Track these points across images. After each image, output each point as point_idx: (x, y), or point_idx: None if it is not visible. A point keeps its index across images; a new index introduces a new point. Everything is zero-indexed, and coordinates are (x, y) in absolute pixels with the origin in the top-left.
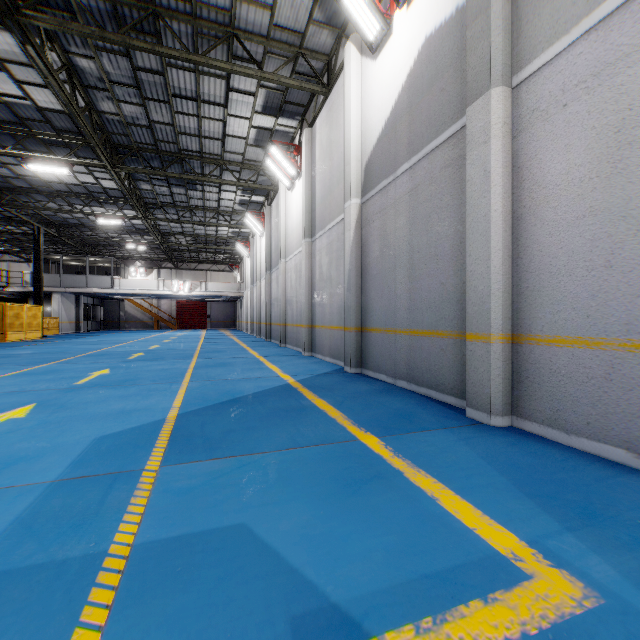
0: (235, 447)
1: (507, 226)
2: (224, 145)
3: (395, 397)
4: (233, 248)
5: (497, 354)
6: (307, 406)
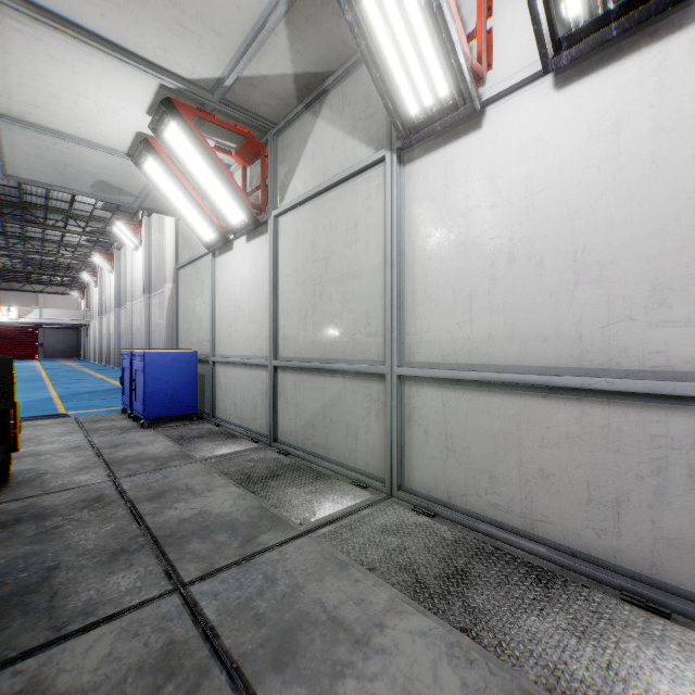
0: (91, 399)
1: None
2: (72, 206)
3: None
4: (77, 275)
5: None
6: None
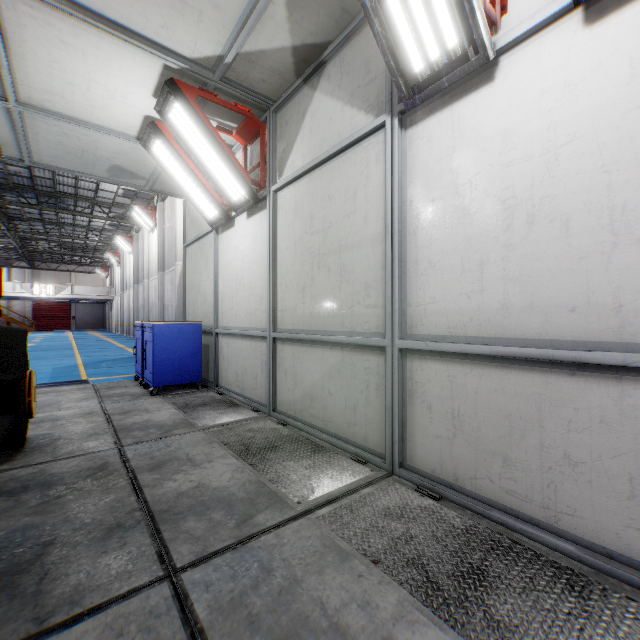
0: (110, 366)
1: None
2: (97, 194)
3: None
4: (103, 256)
5: None
6: None
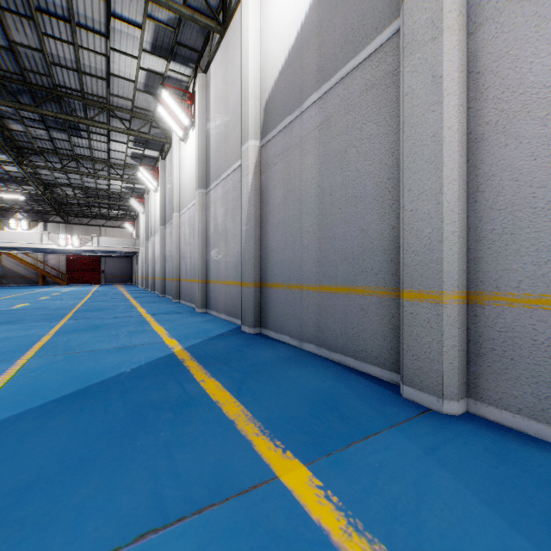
0: None
1: (462, 150)
2: (109, 86)
3: (307, 368)
4: (127, 204)
5: (451, 318)
6: (193, 395)
